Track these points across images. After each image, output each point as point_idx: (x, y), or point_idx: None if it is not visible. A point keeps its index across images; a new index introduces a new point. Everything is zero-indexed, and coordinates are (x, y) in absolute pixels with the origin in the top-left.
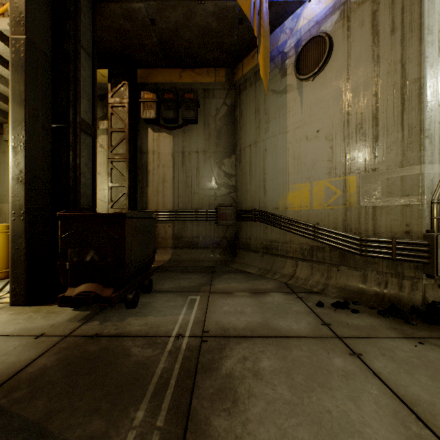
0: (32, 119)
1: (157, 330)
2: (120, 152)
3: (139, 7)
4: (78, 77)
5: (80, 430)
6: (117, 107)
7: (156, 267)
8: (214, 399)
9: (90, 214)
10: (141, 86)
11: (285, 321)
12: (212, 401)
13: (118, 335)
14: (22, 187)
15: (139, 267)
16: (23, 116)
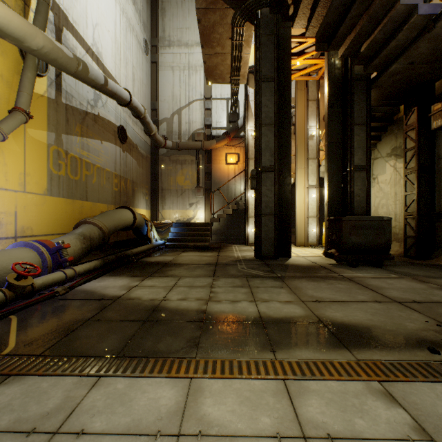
0: (330, 177)
1: (339, 272)
2: (411, 166)
3: (393, 68)
4: (351, 144)
5: (289, 271)
6: (409, 131)
7: (439, 264)
8: (311, 279)
9: (333, 218)
10: (438, 97)
11: (397, 292)
12: (309, 279)
13: (327, 269)
14: (326, 207)
15: (360, 247)
16: (326, 177)
